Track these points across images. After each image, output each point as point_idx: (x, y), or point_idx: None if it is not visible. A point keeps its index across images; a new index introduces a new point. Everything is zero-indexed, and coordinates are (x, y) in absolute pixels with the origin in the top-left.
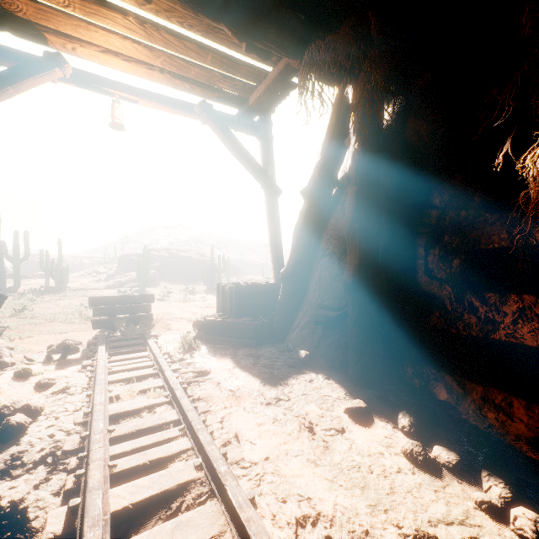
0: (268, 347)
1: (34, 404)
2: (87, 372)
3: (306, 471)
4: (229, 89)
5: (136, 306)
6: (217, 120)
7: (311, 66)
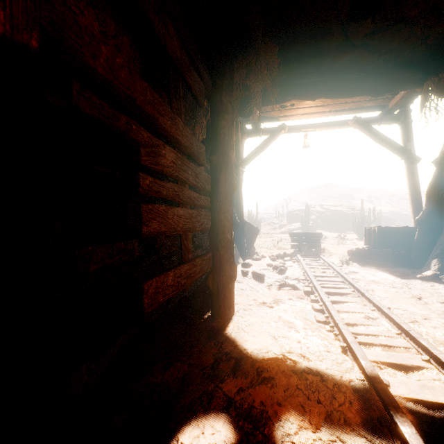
0: (403, 269)
1: (285, 266)
2: (296, 263)
3: (407, 305)
4: (372, 105)
5: (312, 239)
6: (364, 125)
7: (428, 93)
